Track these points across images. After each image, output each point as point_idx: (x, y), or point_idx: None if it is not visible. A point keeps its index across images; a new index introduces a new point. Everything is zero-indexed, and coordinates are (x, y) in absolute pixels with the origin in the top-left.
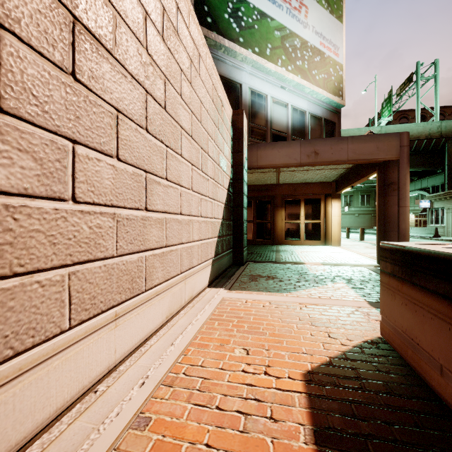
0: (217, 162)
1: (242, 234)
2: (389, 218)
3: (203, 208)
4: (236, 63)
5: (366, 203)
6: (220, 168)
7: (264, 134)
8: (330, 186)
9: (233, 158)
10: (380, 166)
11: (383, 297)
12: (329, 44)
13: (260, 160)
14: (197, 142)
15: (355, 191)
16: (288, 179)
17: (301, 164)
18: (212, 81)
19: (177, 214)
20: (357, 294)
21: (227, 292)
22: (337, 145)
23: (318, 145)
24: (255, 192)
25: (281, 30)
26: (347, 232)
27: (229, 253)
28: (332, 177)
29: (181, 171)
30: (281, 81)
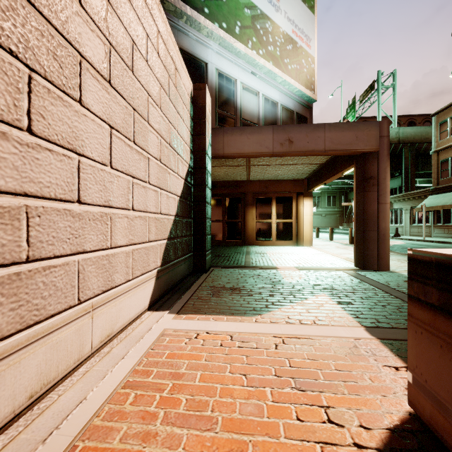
0: (166, 139)
1: (204, 234)
2: (368, 216)
3: (139, 198)
4: (201, 37)
5: (332, 203)
6: (172, 149)
7: (233, 123)
8: (302, 183)
9: (193, 142)
10: (358, 158)
11: (418, 345)
12: (301, 33)
13: (227, 147)
14: (124, 96)
15: (322, 192)
16: (259, 174)
17: (274, 153)
18: (156, 25)
19: (69, 201)
20: (347, 314)
21: (173, 319)
22: (314, 133)
23: (293, 132)
24: (224, 189)
25: (251, 8)
26: (317, 231)
27: (187, 258)
28: (305, 174)
29: (80, 130)
30: (252, 66)
